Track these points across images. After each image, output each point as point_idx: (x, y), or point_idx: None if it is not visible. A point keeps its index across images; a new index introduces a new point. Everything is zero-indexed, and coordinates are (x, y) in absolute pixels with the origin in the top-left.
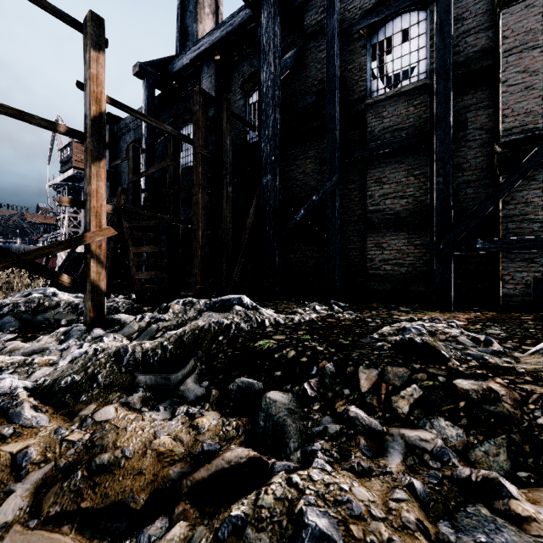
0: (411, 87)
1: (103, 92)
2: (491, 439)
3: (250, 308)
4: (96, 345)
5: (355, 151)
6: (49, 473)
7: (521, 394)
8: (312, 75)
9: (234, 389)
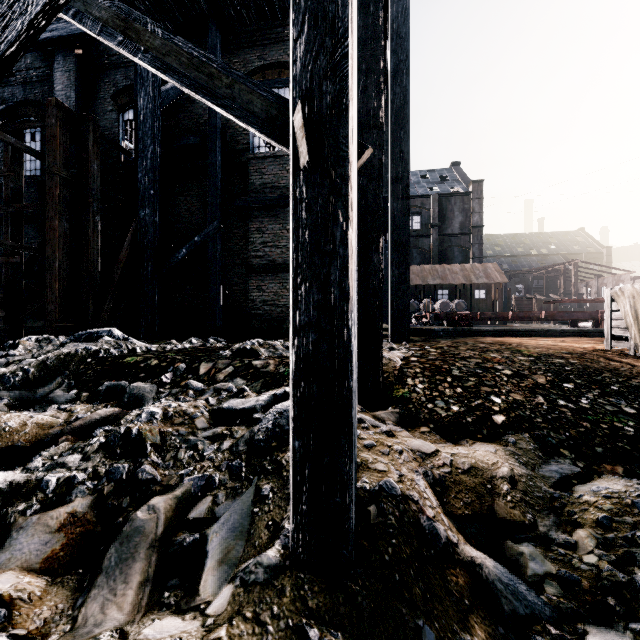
0: (284, 154)
1: None
2: (257, 381)
3: (122, 339)
4: None
5: (235, 200)
6: None
7: (280, 362)
8: (198, 112)
9: (104, 389)
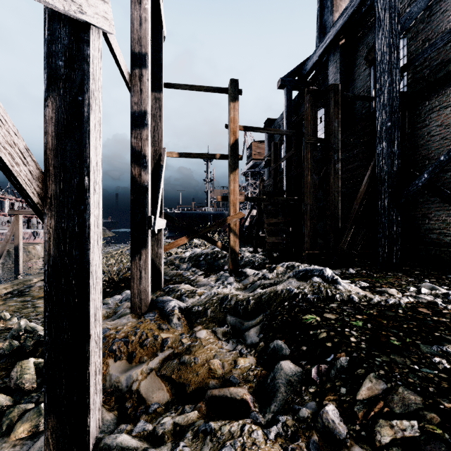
0: None
1: (237, 126)
2: None
3: (329, 280)
4: (216, 290)
5: None
6: (170, 354)
7: None
8: None
9: (271, 347)
